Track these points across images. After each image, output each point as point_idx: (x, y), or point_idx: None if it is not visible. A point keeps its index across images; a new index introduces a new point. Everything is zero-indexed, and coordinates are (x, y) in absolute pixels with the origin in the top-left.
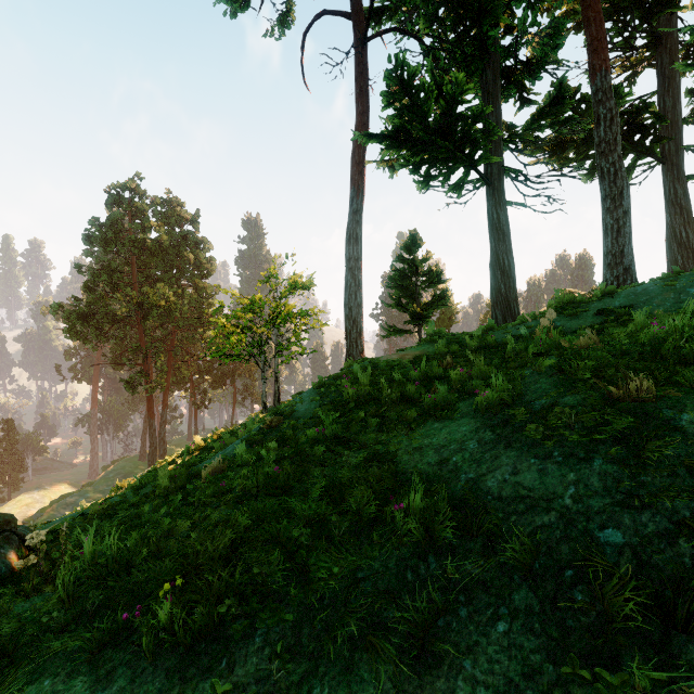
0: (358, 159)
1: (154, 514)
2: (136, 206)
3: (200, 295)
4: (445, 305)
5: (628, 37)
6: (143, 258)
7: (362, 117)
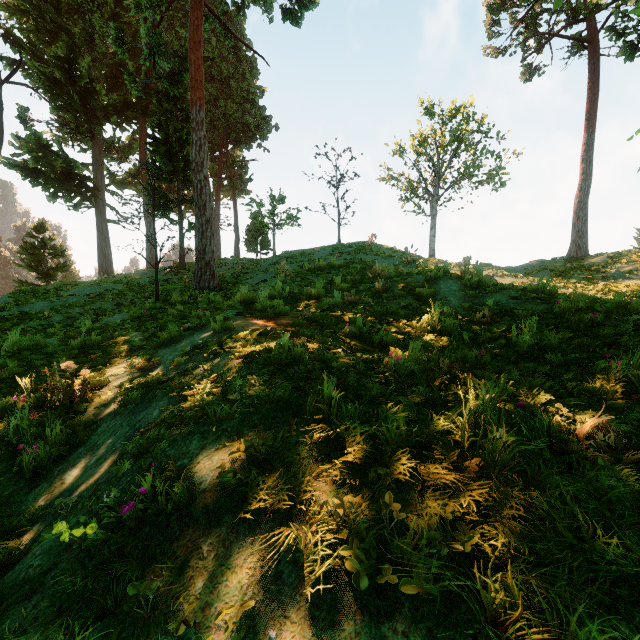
0: None
1: None
2: None
3: None
4: (68, 270)
5: None
6: None
7: None
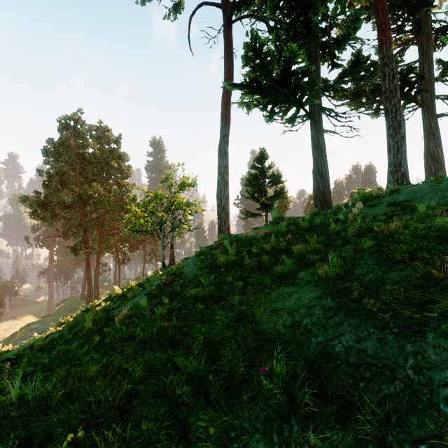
0: (226, 101)
1: (79, 351)
2: (78, 131)
3: (121, 190)
4: (283, 197)
5: (400, 25)
6: (83, 165)
7: (229, 73)
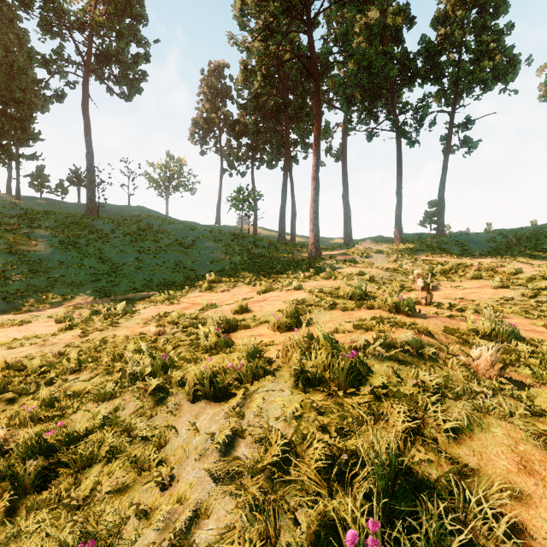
0: None
1: None
2: None
3: None
4: None
5: None
6: None
7: None
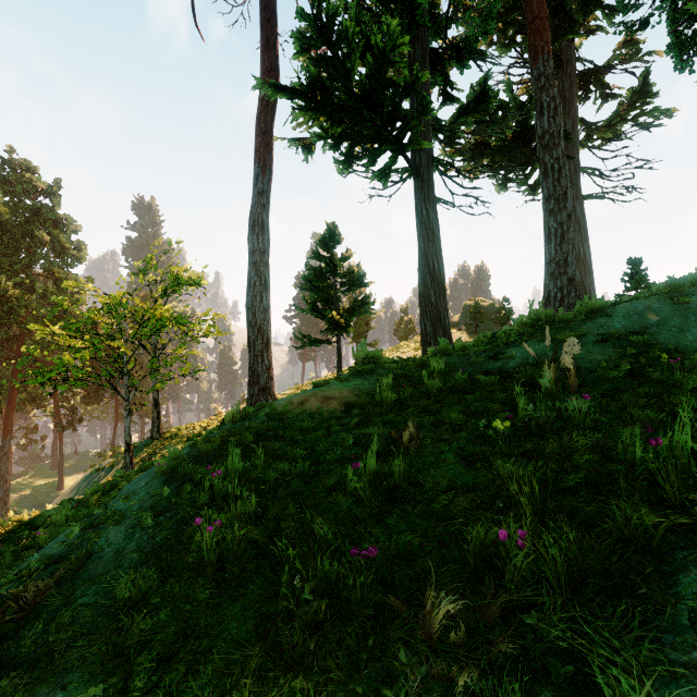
0: (264, 128)
1: None
2: None
3: (61, 288)
4: (367, 312)
5: None
6: None
7: (270, 76)
